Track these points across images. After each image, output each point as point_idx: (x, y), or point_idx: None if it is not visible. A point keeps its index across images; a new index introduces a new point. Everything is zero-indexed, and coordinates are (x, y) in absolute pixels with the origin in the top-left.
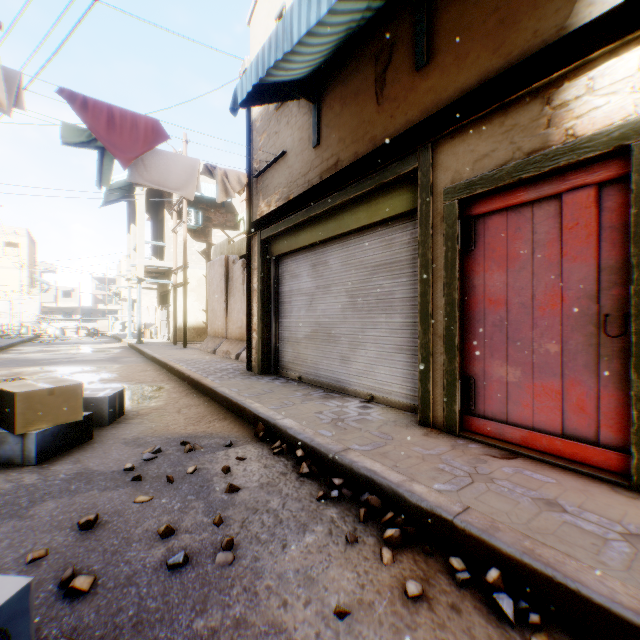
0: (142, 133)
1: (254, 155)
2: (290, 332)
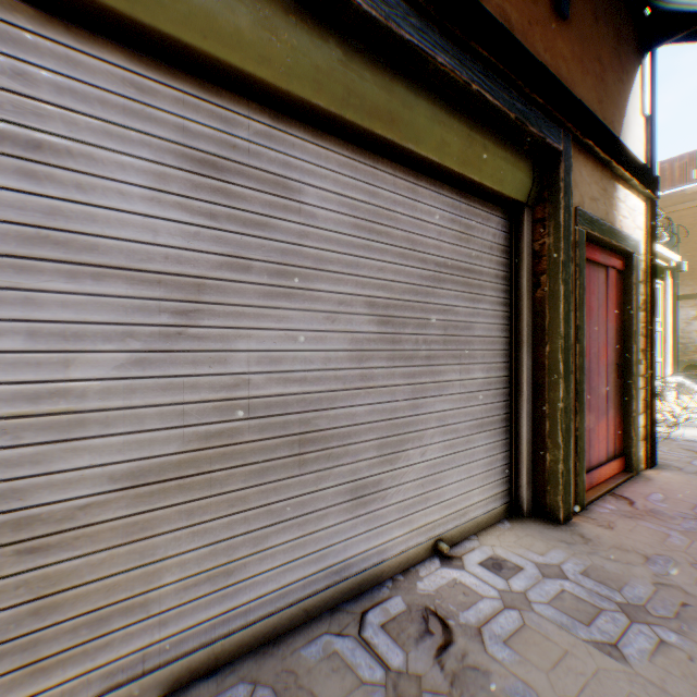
0: None
1: None
2: None
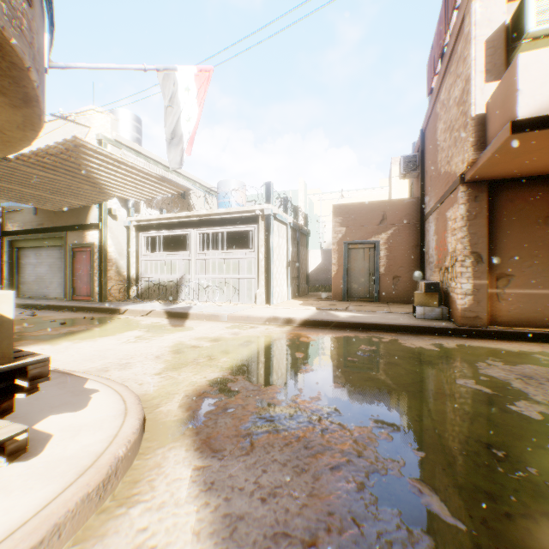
0: None
1: None
2: (26, 279)
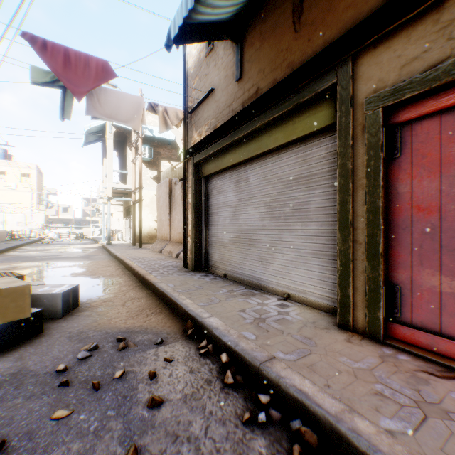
0: (93, 71)
1: (189, 96)
2: (217, 237)
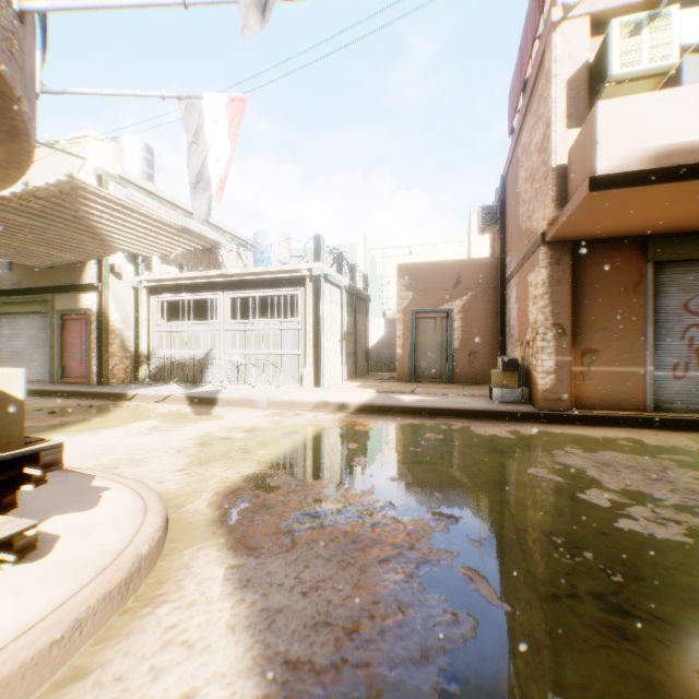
0: None
1: None
2: None
